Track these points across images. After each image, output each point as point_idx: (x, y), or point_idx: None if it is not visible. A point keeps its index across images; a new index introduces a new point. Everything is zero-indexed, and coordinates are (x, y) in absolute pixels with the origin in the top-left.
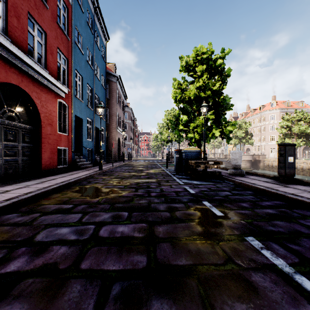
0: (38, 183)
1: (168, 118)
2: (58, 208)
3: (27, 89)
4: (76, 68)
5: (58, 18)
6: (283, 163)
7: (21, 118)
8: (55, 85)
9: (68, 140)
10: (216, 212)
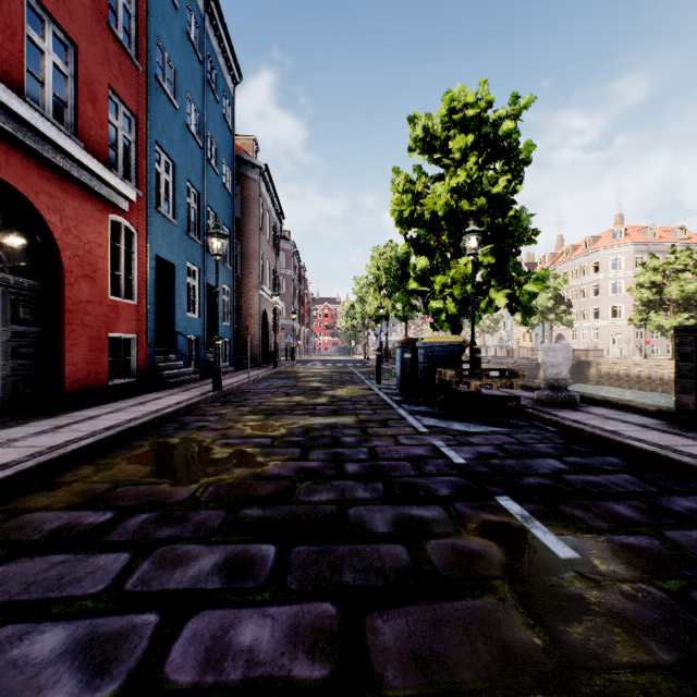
0: (42, 431)
1: (380, 266)
2: (65, 526)
3: (23, 186)
4: (158, 141)
5: (115, 18)
6: (690, 378)
7: (8, 261)
8: (101, 179)
9: (136, 317)
10: (550, 543)
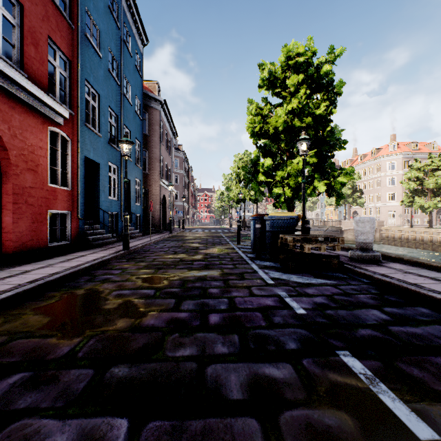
0: None
1: (240, 167)
2: None
3: None
4: (87, 78)
5: None
6: None
7: None
8: (41, 100)
9: (70, 199)
10: (403, 416)
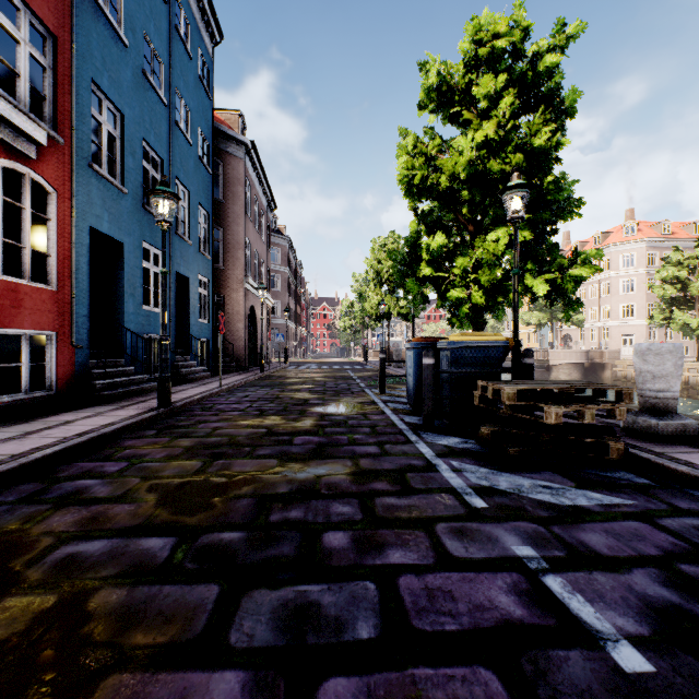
0: None
1: (381, 259)
2: None
3: None
4: (95, 79)
5: None
6: None
7: None
8: None
9: (55, 307)
10: None
